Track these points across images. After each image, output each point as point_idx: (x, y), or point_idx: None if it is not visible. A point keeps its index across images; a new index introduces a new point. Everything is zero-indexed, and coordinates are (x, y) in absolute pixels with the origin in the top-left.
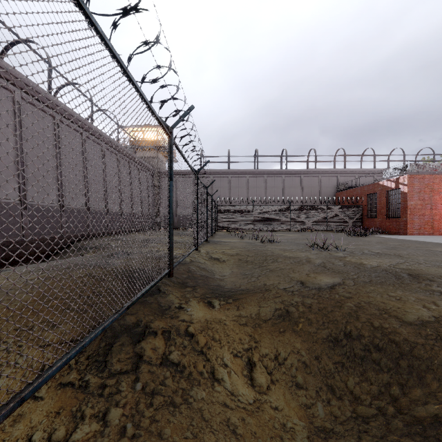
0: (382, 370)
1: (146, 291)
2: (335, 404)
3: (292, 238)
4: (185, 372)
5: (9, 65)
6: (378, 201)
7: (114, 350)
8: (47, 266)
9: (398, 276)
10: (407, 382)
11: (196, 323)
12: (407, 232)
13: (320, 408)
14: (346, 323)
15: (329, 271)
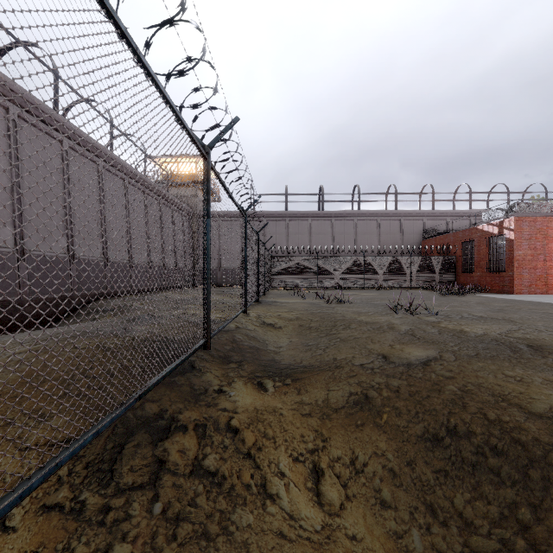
0: (504, 483)
1: (170, 372)
2: (437, 532)
3: (367, 298)
4: (225, 485)
5: (1, 74)
6: (476, 250)
7: (126, 454)
8: (45, 335)
9: (514, 348)
10: (542, 503)
11: (242, 413)
12: (513, 290)
13: (416, 538)
14: (449, 414)
15: (420, 340)
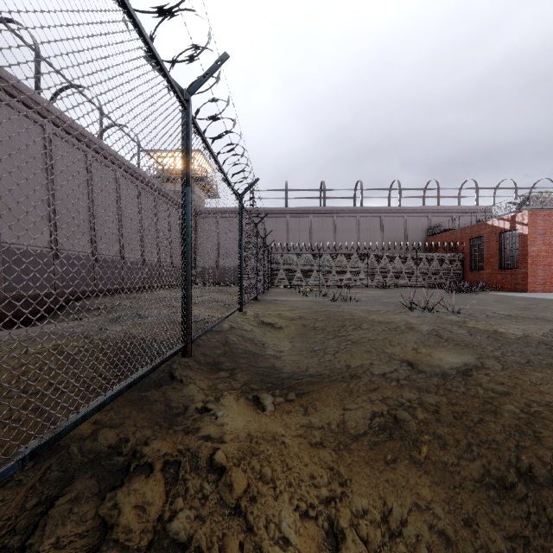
0: None
1: (114, 396)
2: None
3: (374, 296)
4: None
5: None
6: (485, 247)
7: (54, 516)
8: (1, 337)
9: None
10: None
11: (230, 443)
12: (527, 288)
13: None
14: (517, 449)
15: (450, 343)
